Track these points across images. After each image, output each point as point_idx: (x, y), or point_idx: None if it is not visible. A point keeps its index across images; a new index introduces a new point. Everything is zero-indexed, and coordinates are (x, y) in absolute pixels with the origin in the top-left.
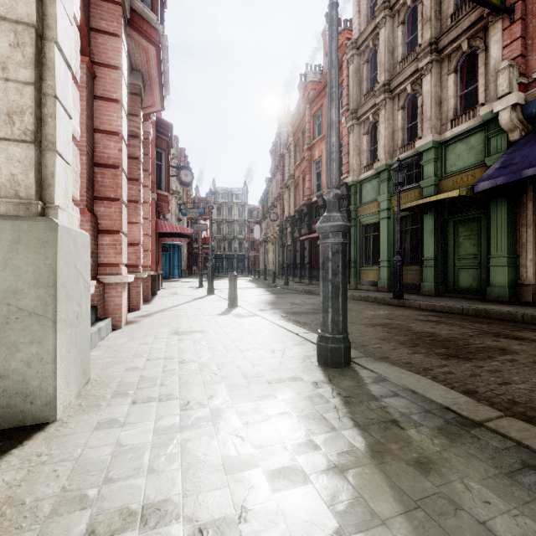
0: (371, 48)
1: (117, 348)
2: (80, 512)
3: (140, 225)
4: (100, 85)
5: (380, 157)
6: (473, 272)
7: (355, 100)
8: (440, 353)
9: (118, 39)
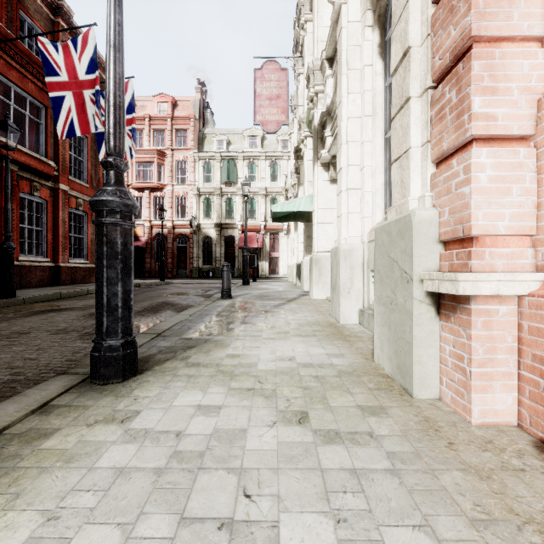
0: None
1: None
2: (321, 338)
3: None
4: None
5: None
6: None
7: None
8: None
9: None
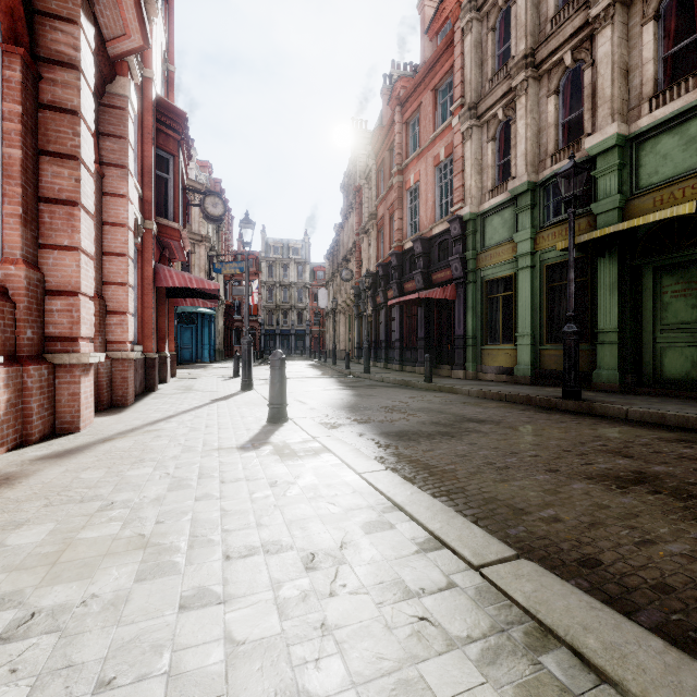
0: (500, 8)
1: None
2: None
3: (79, 253)
4: None
5: (518, 172)
6: (692, 353)
7: (474, 90)
8: None
9: None
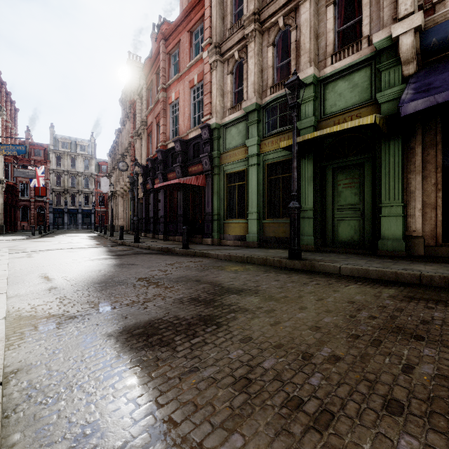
0: None
1: None
2: None
3: None
4: None
5: (249, 96)
6: (355, 224)
7: (219, 34)
8: None
9: None
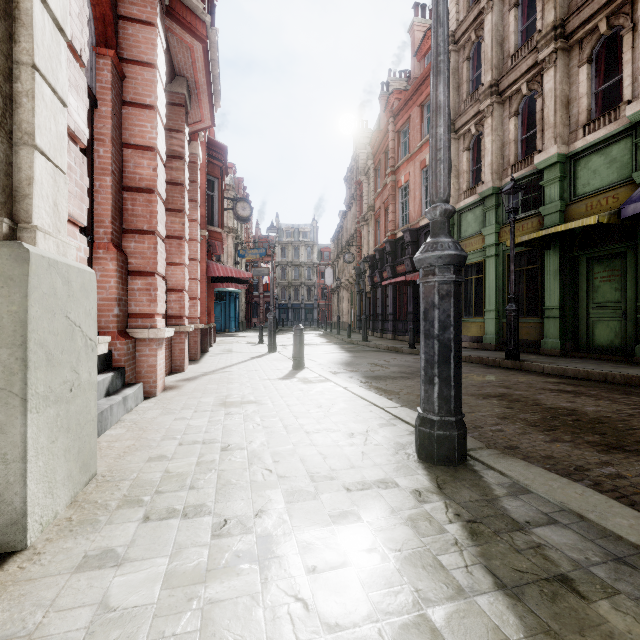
0: (473, 42)
1: (144, 425)
2: None
3: (184, 267)
4: (130, 87)
5: (486, 179)
6: (615, 325)
7: (452, 109)
8: (595, 443)
9: (152, 29)
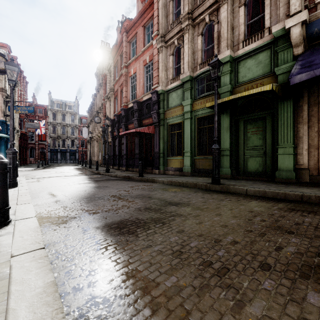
0: None
1: None
2: None
3: None
4: None
5: (185, 71)
6: (259, 159)
7: (163, 28)
8: None
9: None
